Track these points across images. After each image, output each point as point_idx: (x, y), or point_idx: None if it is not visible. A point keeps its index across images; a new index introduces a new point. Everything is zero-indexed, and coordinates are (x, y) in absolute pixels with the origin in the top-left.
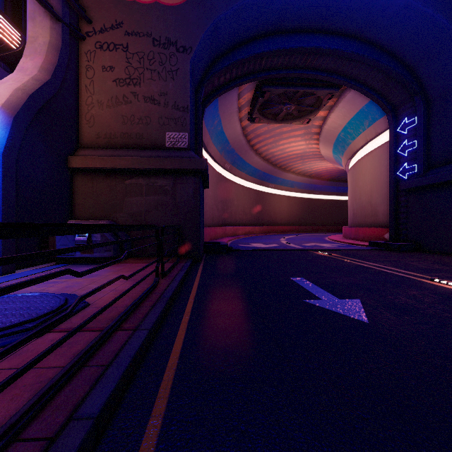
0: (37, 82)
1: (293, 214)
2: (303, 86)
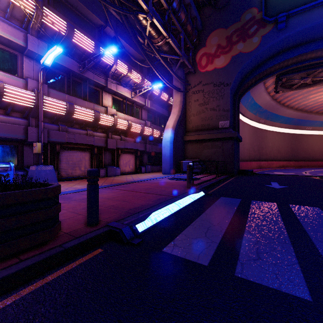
0: (178, 116)
1: None
2: (313, 68)
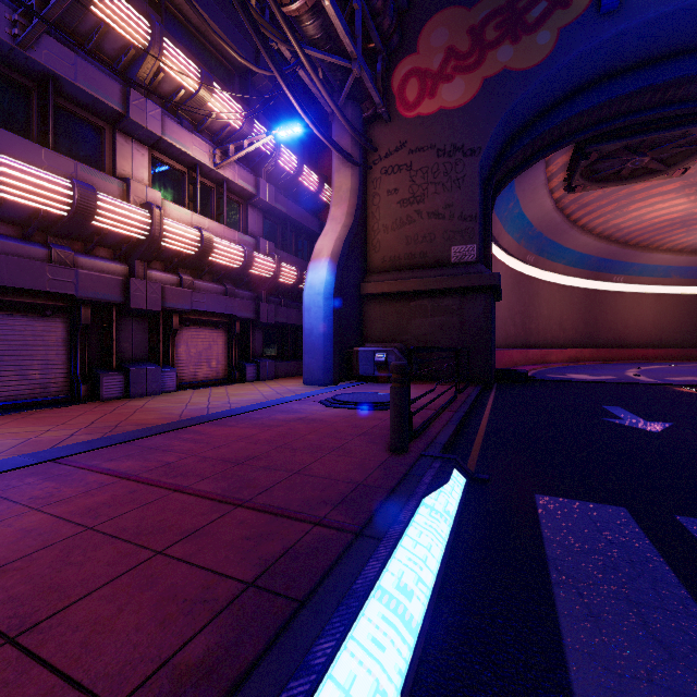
0: (346, 228)
1: (669, 326)
2: (661, 129)
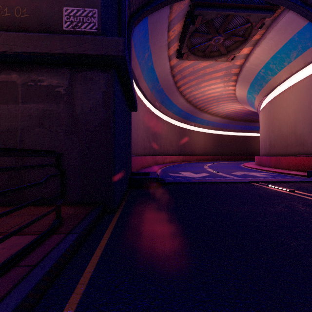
0: None
1: (208, 146)
2: (237, 8)
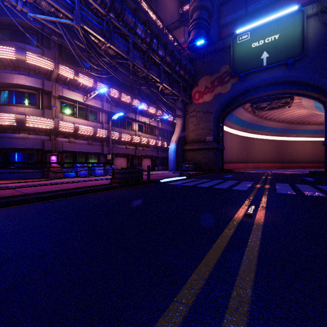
0: (179, 134)
1: (318, 154)
2: (271, 100)
